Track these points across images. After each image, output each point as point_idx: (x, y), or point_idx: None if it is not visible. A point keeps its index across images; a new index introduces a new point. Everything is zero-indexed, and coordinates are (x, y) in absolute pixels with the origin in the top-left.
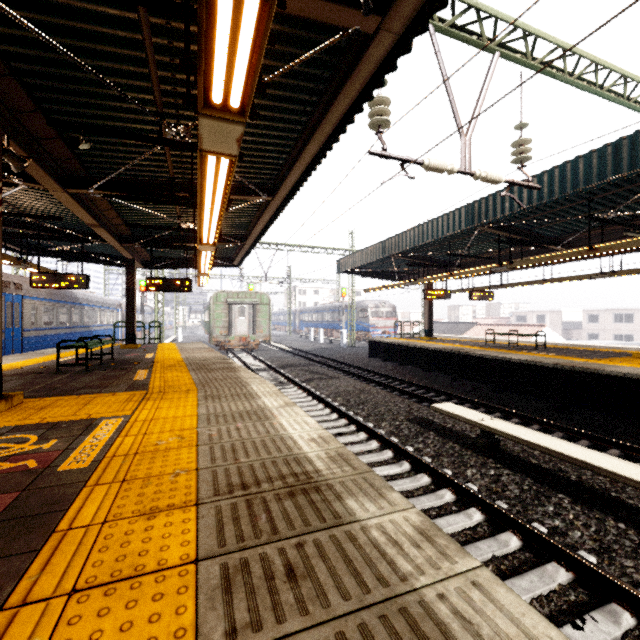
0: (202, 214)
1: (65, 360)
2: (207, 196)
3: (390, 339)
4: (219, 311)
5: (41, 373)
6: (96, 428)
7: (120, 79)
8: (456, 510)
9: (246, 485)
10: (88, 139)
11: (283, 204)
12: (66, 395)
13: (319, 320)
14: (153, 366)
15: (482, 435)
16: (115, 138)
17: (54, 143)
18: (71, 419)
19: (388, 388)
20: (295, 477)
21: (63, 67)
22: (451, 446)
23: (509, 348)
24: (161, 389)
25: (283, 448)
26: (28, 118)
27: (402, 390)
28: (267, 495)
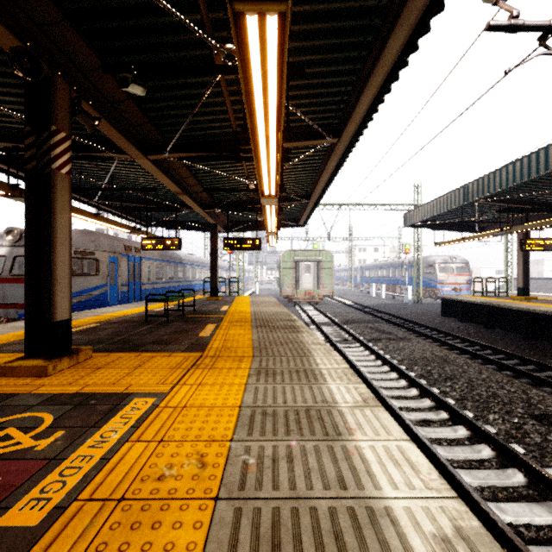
0: (259, 155)
1: (161, 310)
2: (258, 117)
3: (469, 297)
4: (287, 268)
5: (134, 322)
6: (118, 414)
7: None
8: None
9: None
10: (142, 83)
11: (350, 145)
12: (131, 351)
13: (380, 276)
14: (222, 320)
15: None
16: (177, 90)
17: (128, 106)
18: (107, 391)
19: (478, 358)
20: None
21: None
22: None
23: None
24: (217, 352)
25: None
26: (98, 78)
27: (502, 364)
28: None
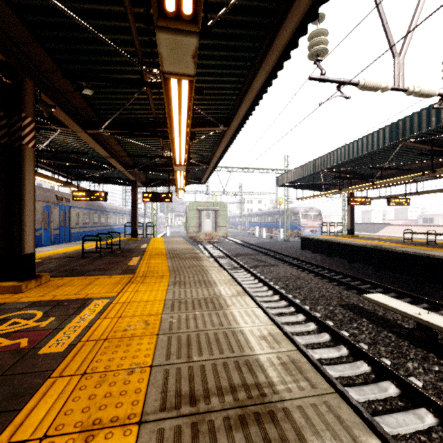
0: (173, 140)
1: (91, 248)
2: (174, 122)
3: (318, 236)
4: (192, 215)
5: (72, 257)
6: (86, 308)
7: (110, 35)
8: (402, 406)
9: (195, 397)
10: (91, 87)
11: (236, 132)
12: (79, 276)
13: (262, 221)
14: (144, 254)
15: (418, 328)
16: (113, 88)
17: (74, 96)
18: (73, 298)
19: (319, 275)
20: (247, 391)
21: (69, 30)
22: (386, 335)
23: (428, 245)
24: (144, 273)
25: (234, 346)
26: (54, 77)
27: (331, 278)
28: (215, 418)
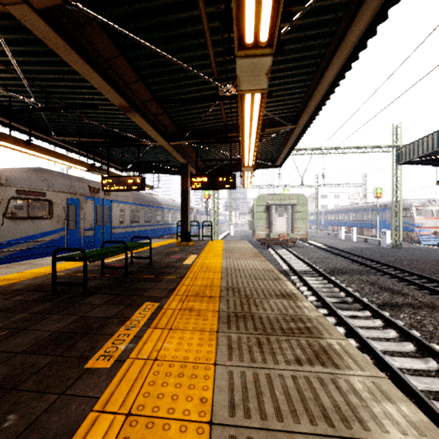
0: None
1: (112, 261)
2: None
3: None
4: (261, 212)
5: (40, 291)
6: None
7: None
8: None
9: None
10: None
11: None
12: None
13: (346, 219)
14: (174, 290)
15: None
16: None
17: None
18: None
19: None
20: None
21: None
22: None
23: None
24: None
25: None
26: None
27: None
28: None
